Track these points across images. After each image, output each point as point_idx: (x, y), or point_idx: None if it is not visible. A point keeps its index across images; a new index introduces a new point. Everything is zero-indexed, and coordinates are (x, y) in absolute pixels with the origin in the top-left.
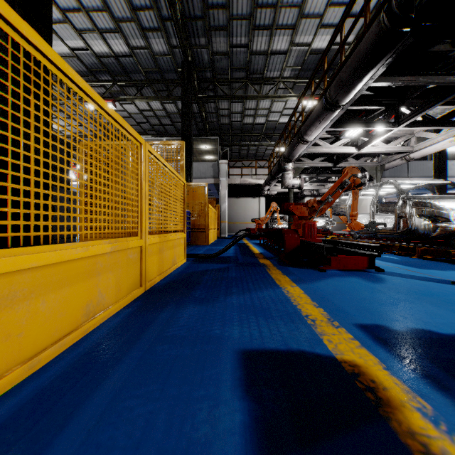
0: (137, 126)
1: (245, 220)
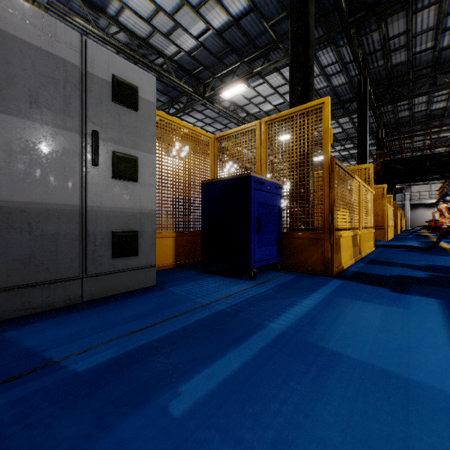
0: None
1: (422, 220)
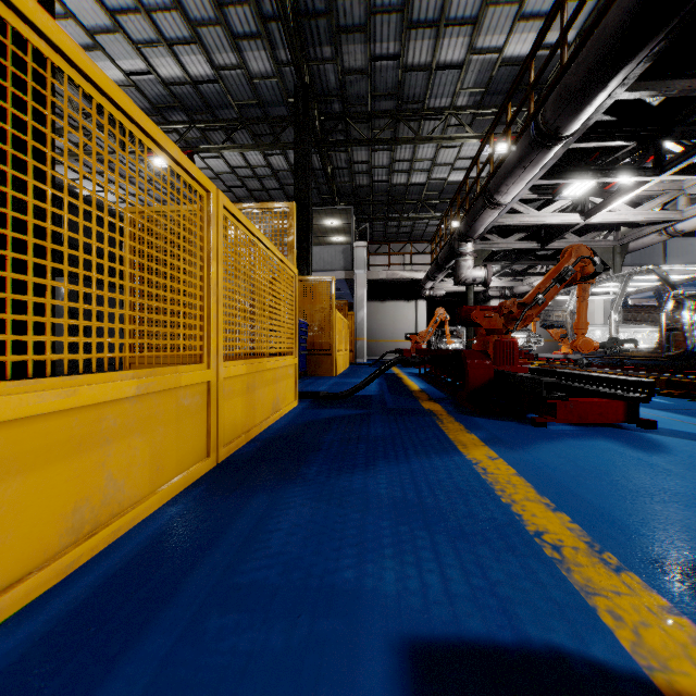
0: (228, 193)
1: (394, 336)
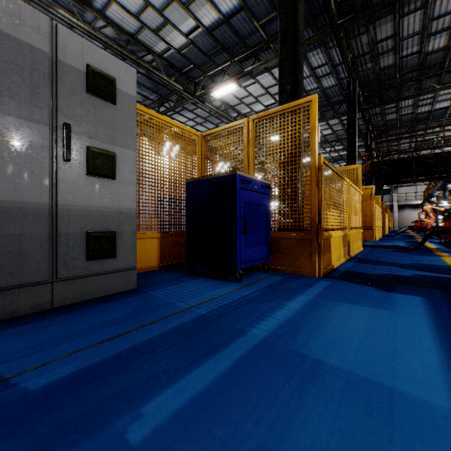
0: None
1: (409, 221)
